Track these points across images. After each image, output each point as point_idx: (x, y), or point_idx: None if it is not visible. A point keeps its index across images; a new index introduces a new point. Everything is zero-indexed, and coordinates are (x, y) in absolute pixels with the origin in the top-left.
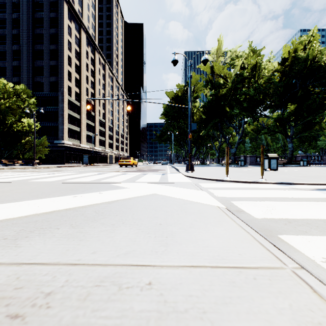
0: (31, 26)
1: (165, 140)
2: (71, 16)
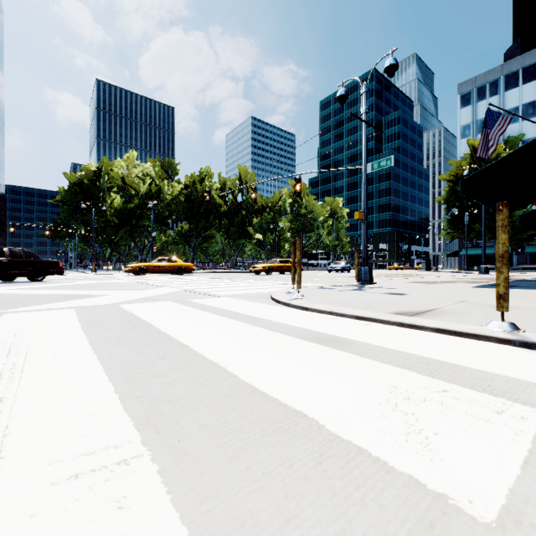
0: None
1: (62, 236)
2: None
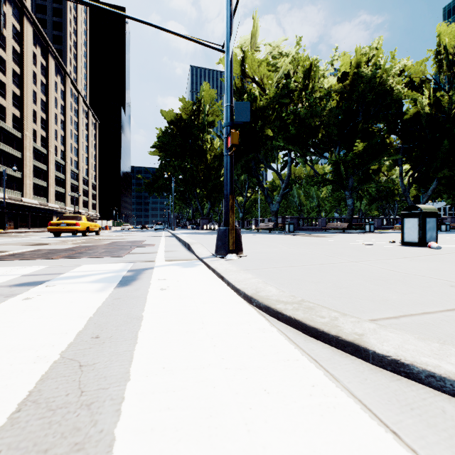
0: None
1: (160, 190)
2: None
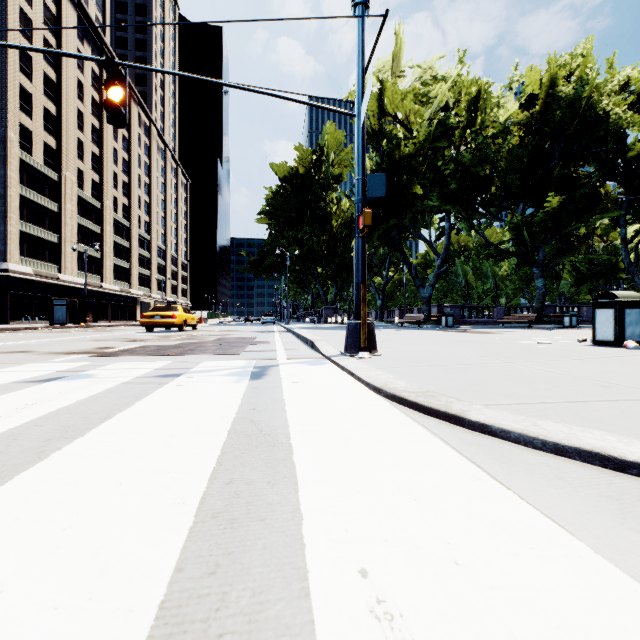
0: None
1: (269, 270)
2: None
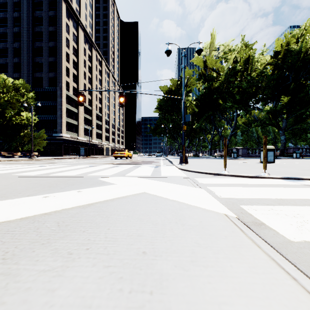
0: (31, 24)
1: (159, 133)
2: (69, 14)
